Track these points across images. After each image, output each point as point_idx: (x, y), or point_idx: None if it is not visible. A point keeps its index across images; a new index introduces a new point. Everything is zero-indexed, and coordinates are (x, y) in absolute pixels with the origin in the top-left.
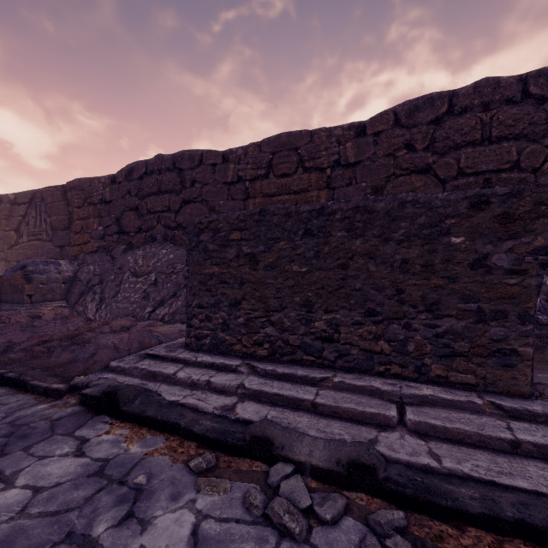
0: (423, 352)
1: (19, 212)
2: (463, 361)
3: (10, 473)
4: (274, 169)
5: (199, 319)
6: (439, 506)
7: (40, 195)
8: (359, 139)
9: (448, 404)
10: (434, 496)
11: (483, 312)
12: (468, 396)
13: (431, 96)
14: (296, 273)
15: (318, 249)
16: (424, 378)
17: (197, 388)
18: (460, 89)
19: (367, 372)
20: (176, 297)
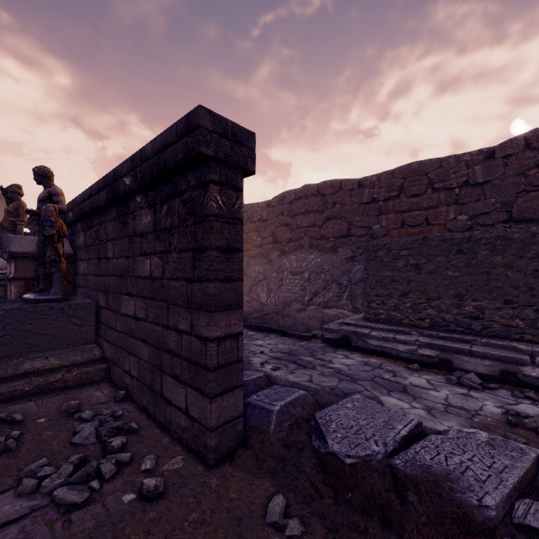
0: None
1: None
2: None
3: (327, 360)
4: (405, 191)
5: (376, 303)
6: None
7: None
8: (487, 163)
9: None
10: None
11: None
12: None
13: None
14: (450, 276)
15: (467, 262)
16: None
17: (387, 341)
18: None
19: (506, 339)
20: (327, 290)
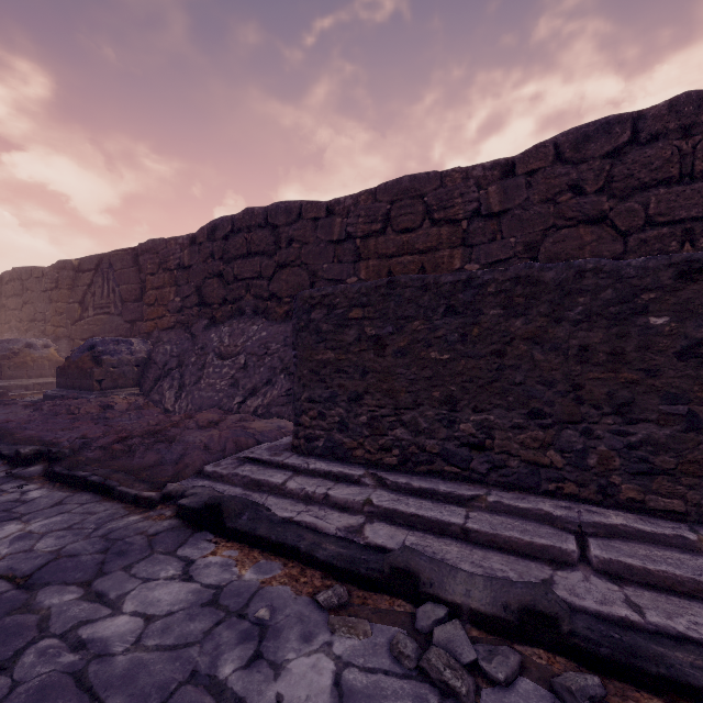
0: (609, 467)
1: (84, 281)
2: (667, 482)
3: (115, 596)
4: (393, 222)
5: (310, 416)
6: (648, 673)
7: (108, 260)
8: (506, 181)
9: (647, 538)
10: (640, 659)
11: (696, 416)
12: (676, 529)
13: (606, 120)
14: (435, 361)
15: (464, 331)
16: (610, 502)
17: (312, 502)
18: (648, 109)
19: (531, 491)
20: (271, 385)
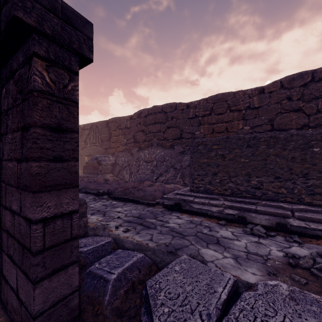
0: (301, 193)
1: (85, 133)
2: (319, 196)
3: (165, 221)
4: (214, 111)
5: (198, 180)
6: (310, 235)
7: (95, 125)
8: (260, 95)
9: (312, 211)
10: (308, 232)
11: None
12: (321, 209)
13: (301, 73)
14: (243, 162)
15: (253, 152)
16: (301, 203)
17: (204, 204)
18: (318, 69)
19: (276, 201)
20: (167, 172)
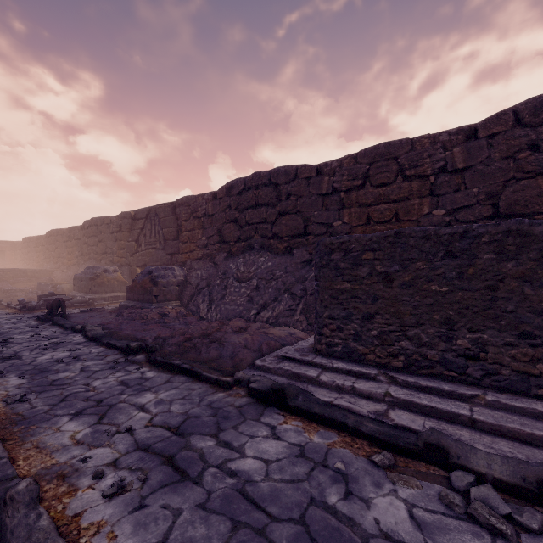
0: None
1: (138, 226)
2: None
3: (237, 445)
4: (371, 179)
5: (330, 329)
6: None
7: (154, 211)
8: (469, 144)
9: None
10: None
11: None
12: None
13: None
14: (435, 292)
15: (460, 270)
16: None
17: (342, 392)
18: None
19: (522, 394)
20: (278, 302)
